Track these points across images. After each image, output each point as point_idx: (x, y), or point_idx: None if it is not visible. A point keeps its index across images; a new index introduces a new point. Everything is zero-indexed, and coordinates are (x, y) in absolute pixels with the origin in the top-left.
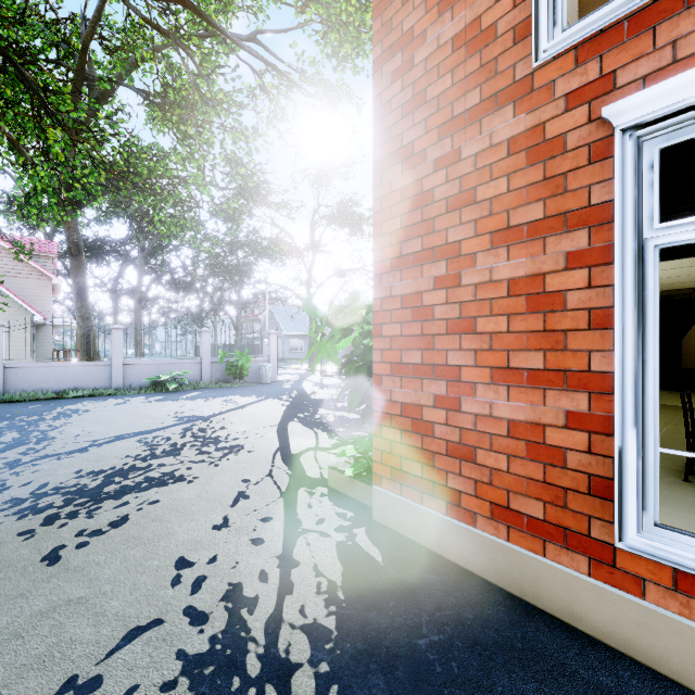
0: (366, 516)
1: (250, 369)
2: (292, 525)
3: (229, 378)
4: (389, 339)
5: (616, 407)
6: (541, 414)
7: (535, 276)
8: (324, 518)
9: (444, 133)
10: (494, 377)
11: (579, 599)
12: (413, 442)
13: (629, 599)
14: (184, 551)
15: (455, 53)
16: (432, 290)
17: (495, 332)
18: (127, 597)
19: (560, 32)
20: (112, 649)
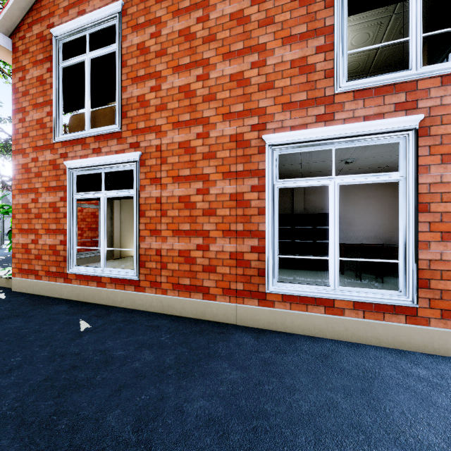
0: (10, 290)
1: None
2: None
3: None
4: (18, 220)
5: (67, 238)
6: (56, 242)
7: (55, 202)
8: None
9: (34, 150)
10: (46, 232)
11: (62, 290)
12: (25, 257)
13: (70, 285)
14: None
15: (37, 125)
16: (31, 203)
17: (46, 218)
18: None
19: (60, 135)
20: None
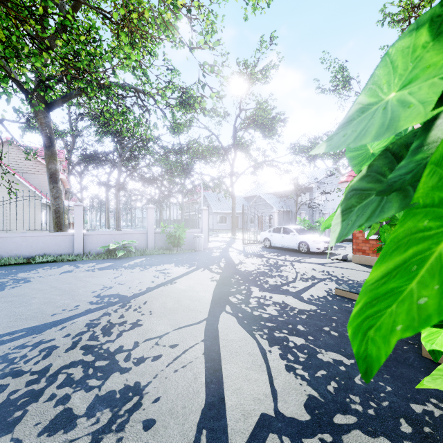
0: None
1: (186, 239)
2: None
3: (170, 246)
4: None
5: None
6: None
7: None
8: None
9: None
10: None
11: None
12: None
13: None
14: None
15: None
16: None
17: None
18: None
19: None
20: None
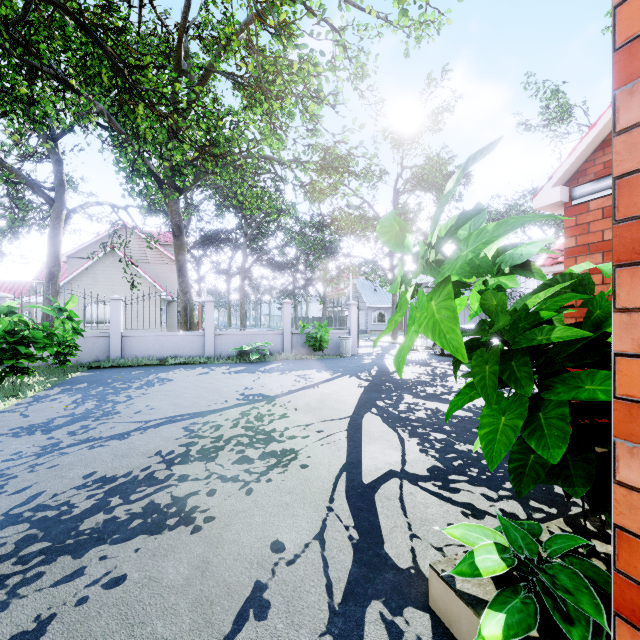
0: None
1: (330, 341)
2: None
3: (309, 350)
4: None
5: None
6: None
7: None
8: None
9: None
10: None
11: None
12: None
13: None
14: None
15: None
16: None
17: None
18: None
19: None
20: None
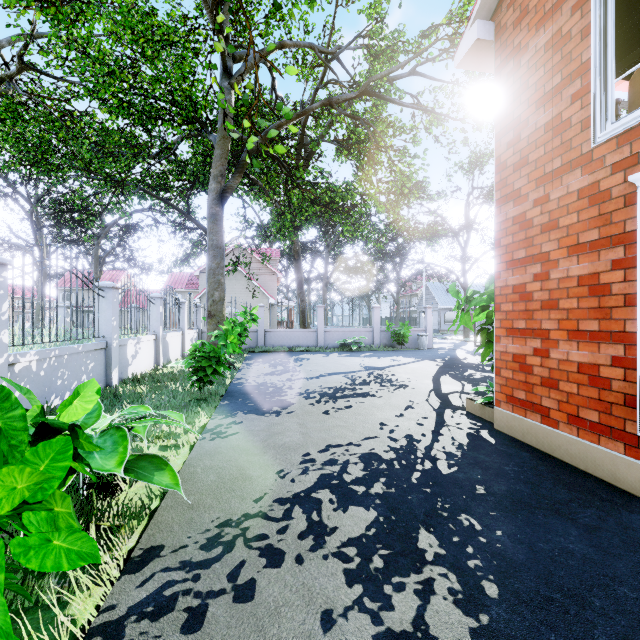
0: (490, 426)
1: (409, 337)
2: (440, 422)
3: (393, 344)
4: (505, 313)
5: (638, 353)
6: (597, 358)
7: (594, 274)
8: (460, 423)
9: (539, 183)
10: (569, 336)
11: (618, 469)
12: (520, 378)
13: None
14: (382, 421)
15: (546, 134)
16: (532, 282)
17: (570, 308)
18: (362, 429)
19: (610, 124)
20: (362, 439)
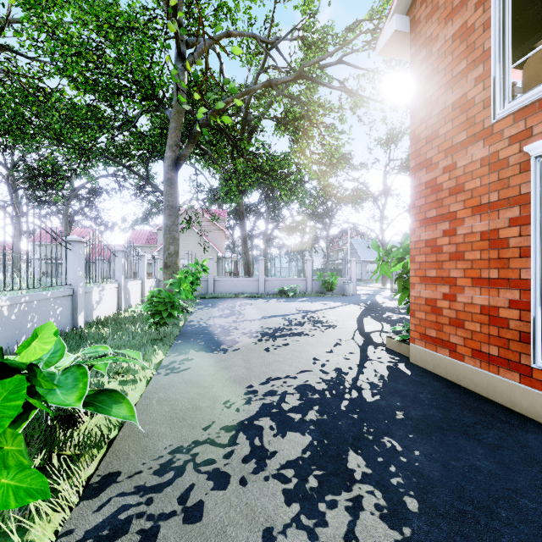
0: (406, 360)
1: (337, 285)
2: (364, 357)
3: (323, 290)
4: (418, 263)
5: (531, 296)
6: (496, 301)
7: (494, 230)
8: (381, 357)
9: (448, 153)
10: (473, 283)
11: (515, 395)
12: (431, 319)
13: (538, 393)
14: (315, 356)
15: (453, 111)
16: (441, 237)
17: (474, 259)
18: (298, 363)
19: (507, 103)
20: (297, 373)
